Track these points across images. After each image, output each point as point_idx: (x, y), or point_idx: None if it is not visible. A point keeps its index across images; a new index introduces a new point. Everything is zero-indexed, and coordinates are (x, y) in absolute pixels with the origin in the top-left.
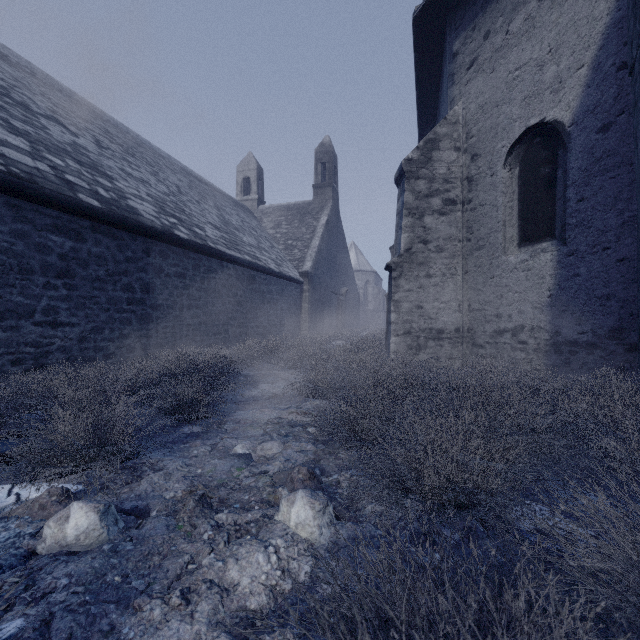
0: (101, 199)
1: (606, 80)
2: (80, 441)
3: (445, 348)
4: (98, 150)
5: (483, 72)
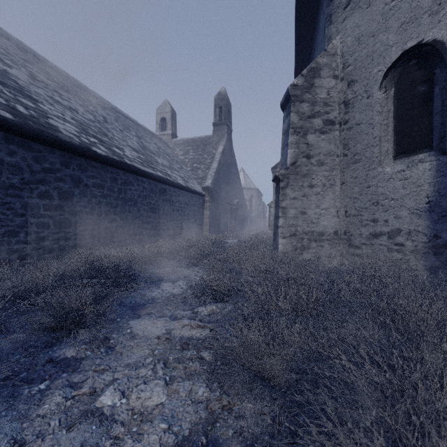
0: (17, 113)
1: None
2: None
3: (325, 248)
4: (30, 80)
5: (359, 8)
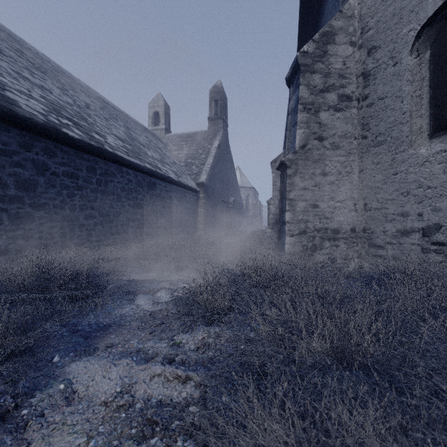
0: None
1: None
2: None
3: (341, 248)
4: None
5: None
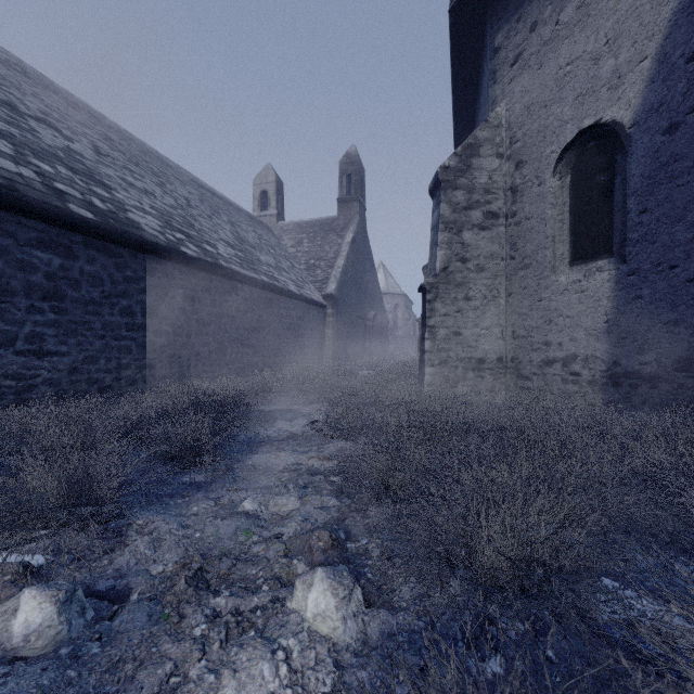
0: (96, 211)
1: (673, 73)
2: (51, 499)
3: (486, 380)
4: (96, 157)
5: (529, 68)
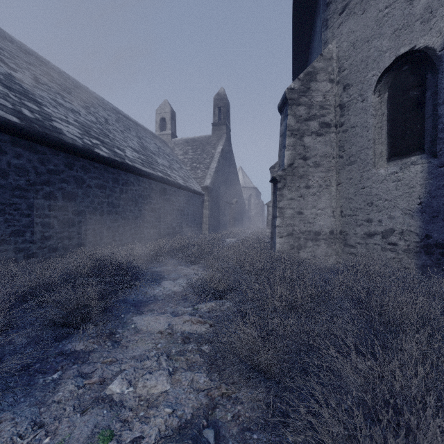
0: (23, 117)
1: None
2: None
3: (321, 247)
4: (34, 83)
5: (354, 14)
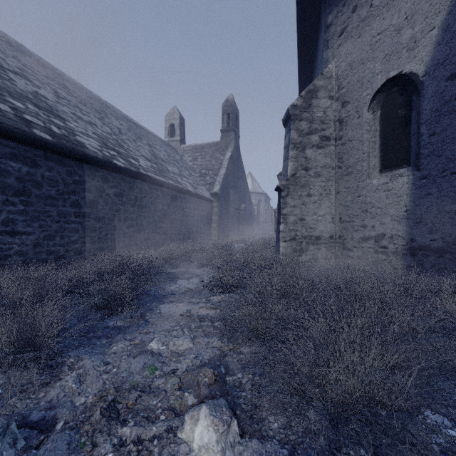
0: (53, 134)
1: (454, 38)
2: (4, 343)
3: (322, 251)
4: (56, 99)
5: (351, 38)
